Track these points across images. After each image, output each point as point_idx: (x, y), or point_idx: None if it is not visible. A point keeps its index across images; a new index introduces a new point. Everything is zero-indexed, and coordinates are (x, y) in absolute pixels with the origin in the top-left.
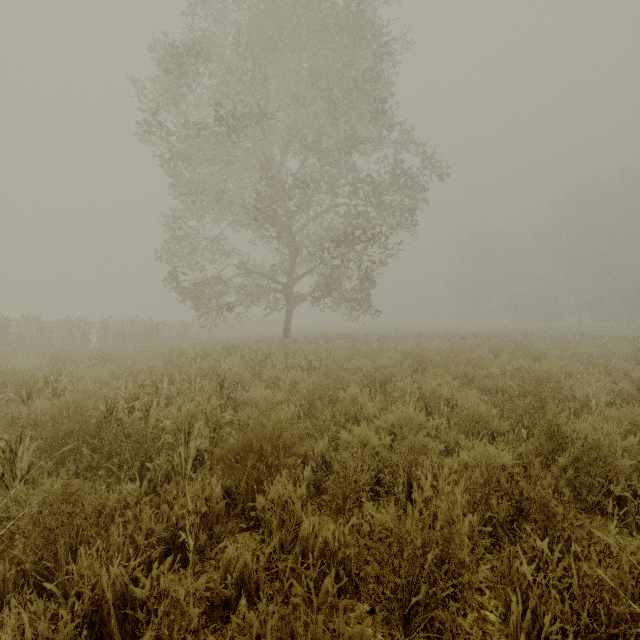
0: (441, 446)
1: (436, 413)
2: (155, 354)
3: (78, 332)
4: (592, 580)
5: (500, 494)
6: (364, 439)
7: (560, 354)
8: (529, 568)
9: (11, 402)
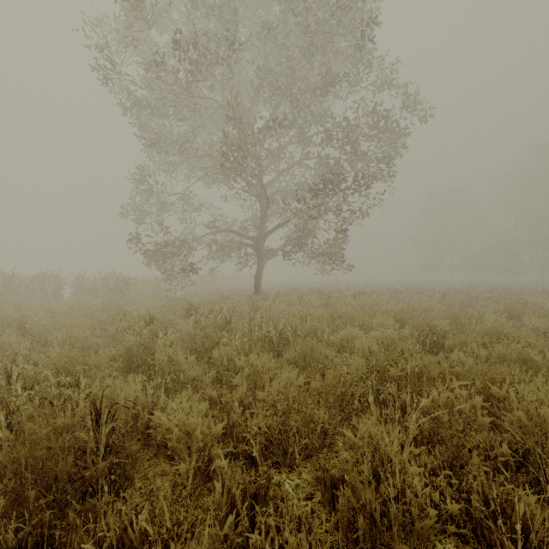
0: None
1: None
2: (112, 313)
3: (49, 287)
4: None
5: None
6: None
7: None
8: None
9: None
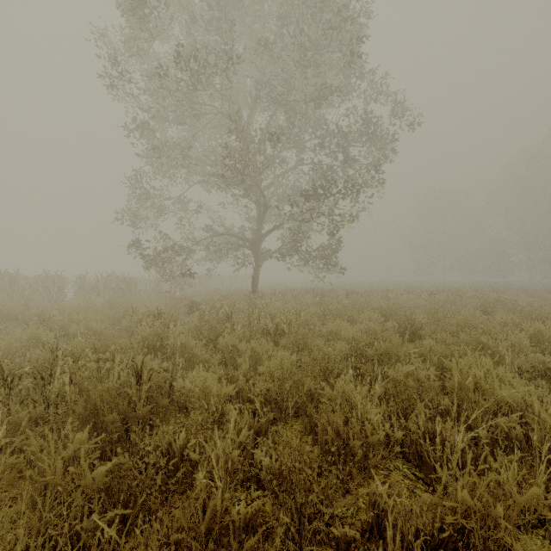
0: None
1: (478, 423)
2: (117, 310)
3: (53, 287)
4: None
5: None
6: None
7: None
8: None
9: None
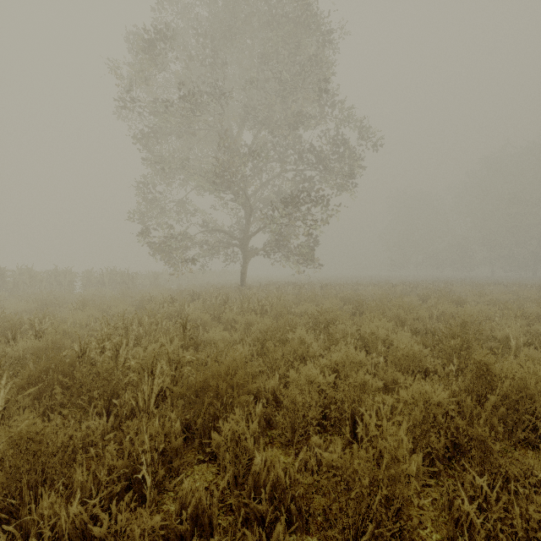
0: (380, 383)
1: (373, 352)
2: (130, 299)
3: (65, 281)
4: (534, 520)
5: (436, 429)
6: (311, 377)
7: (478, 300)
8: (472, 507)
9: (0, 342)
